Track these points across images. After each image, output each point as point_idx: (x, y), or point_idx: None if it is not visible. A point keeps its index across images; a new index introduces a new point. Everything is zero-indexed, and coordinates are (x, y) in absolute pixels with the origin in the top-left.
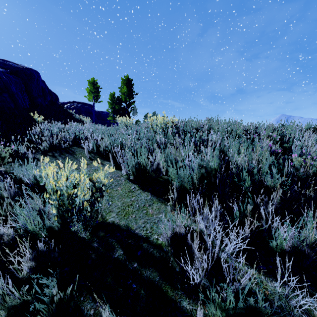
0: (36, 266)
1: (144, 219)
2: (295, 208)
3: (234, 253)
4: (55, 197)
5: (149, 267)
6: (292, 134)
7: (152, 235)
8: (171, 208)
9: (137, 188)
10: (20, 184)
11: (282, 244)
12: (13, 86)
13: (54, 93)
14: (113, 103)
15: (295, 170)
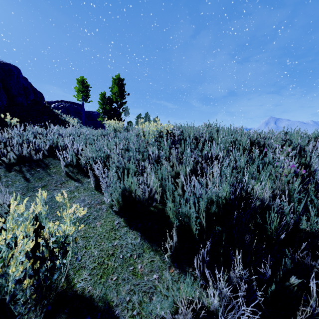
0: None
1: (129, 285)
2: None
3: None
4: None
5: None
6: (308, 147)
7: None
8: (168, 261)
9: (123, 224)
10: None
11: None
12: None
13: (39, 92)
14: (103, 103)
15: None
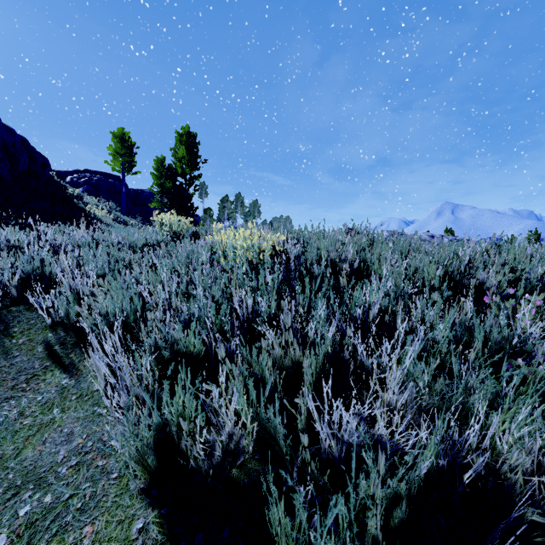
0: None
1: None
2: None
3: None
4: None
5: None
6: None
7: None
8: None
9: (155, 533)
10: None
11: None
12: None
13: (40, 154)
14: (161, 176)
15: None
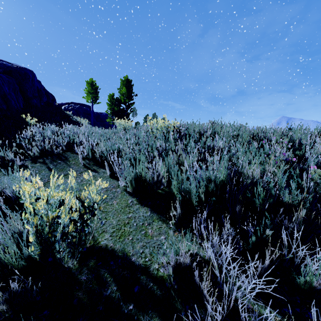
0: (7, 309)
1: (142, 242)
2: (318, 229)
3: (253, 294)
4: (33, 222)
5: (148, 310)
6: (304, 140)
7: (152, 264)
8: (173, 228)
9: (135, 202)
10: (3, 196)
11: (311, 282)
12: (6, 86)
13: (51, 94)
14: (112, 104)
15: (315, 184)
